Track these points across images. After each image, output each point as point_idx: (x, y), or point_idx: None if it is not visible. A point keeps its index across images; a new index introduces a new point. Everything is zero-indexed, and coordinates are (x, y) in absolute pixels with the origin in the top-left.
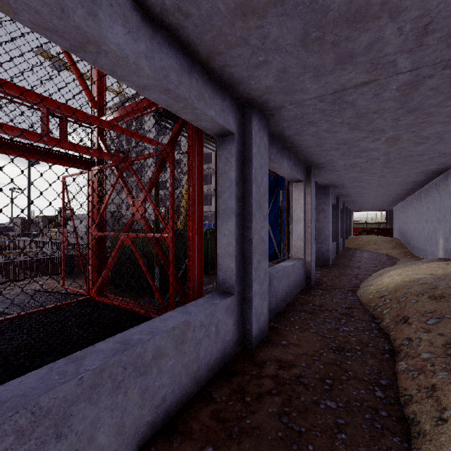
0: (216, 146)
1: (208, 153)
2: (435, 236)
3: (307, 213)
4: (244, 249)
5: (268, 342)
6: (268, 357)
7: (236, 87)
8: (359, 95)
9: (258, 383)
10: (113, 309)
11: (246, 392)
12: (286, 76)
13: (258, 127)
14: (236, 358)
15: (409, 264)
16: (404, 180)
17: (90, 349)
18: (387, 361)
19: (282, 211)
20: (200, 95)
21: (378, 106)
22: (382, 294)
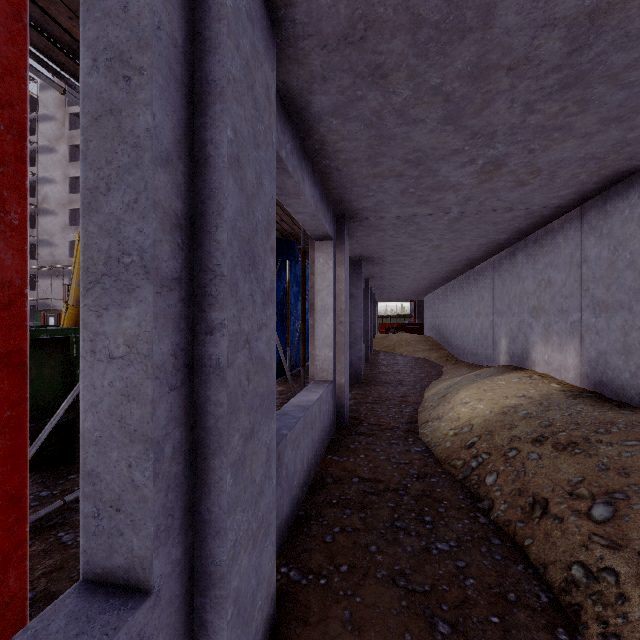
0: None
1: None
2: (494, 334)
3: (339, 297)
4: (198, 401)
5: None
6: None
7: None
8: None
9: None
10: None
11: None
12: None
13: (248, 10)
14: None
15: (474, 377)
16: (459, 256)
17: None
18: None
19: (289, 297)
20: None
21: (528, 46)
22: (470, 441)
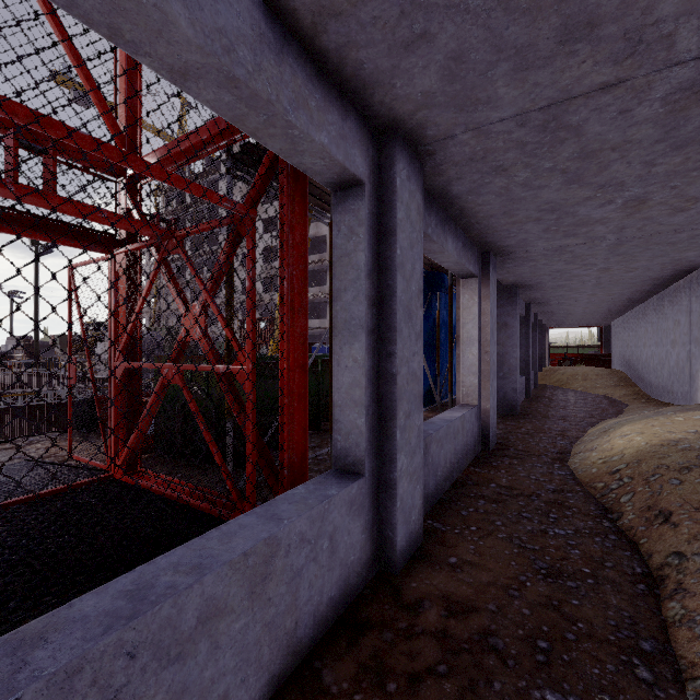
0: (332, 209)
1: (320, 236)
2: (691, 367)
3: (484, 329)
4: (382, 392)
5: (424, 558)
6: (425, 591)
7: (368, 94)
8: (592, 112)
9: (411, 650)
10: (149, 497)
11: (387, 671)
12: (462, 69)
13: (407, 174)
14: (367, 593)
15: (650, 414)
16: (640, 277)
17: (59, 615)
18: (644, 598)
19: (439, 327)
20: (299, 100)
21: (623, 136)
22: (616, 468)
